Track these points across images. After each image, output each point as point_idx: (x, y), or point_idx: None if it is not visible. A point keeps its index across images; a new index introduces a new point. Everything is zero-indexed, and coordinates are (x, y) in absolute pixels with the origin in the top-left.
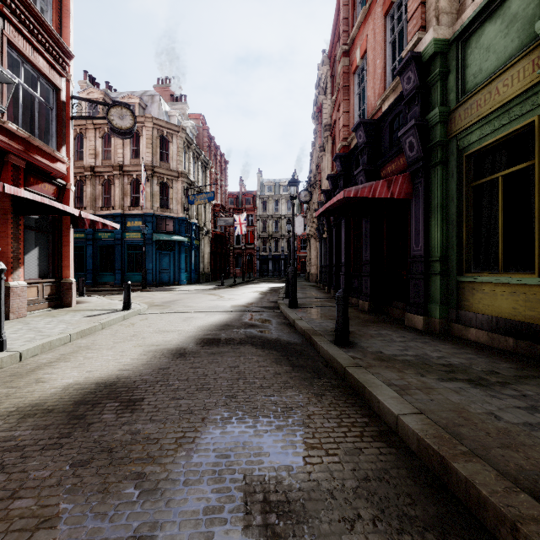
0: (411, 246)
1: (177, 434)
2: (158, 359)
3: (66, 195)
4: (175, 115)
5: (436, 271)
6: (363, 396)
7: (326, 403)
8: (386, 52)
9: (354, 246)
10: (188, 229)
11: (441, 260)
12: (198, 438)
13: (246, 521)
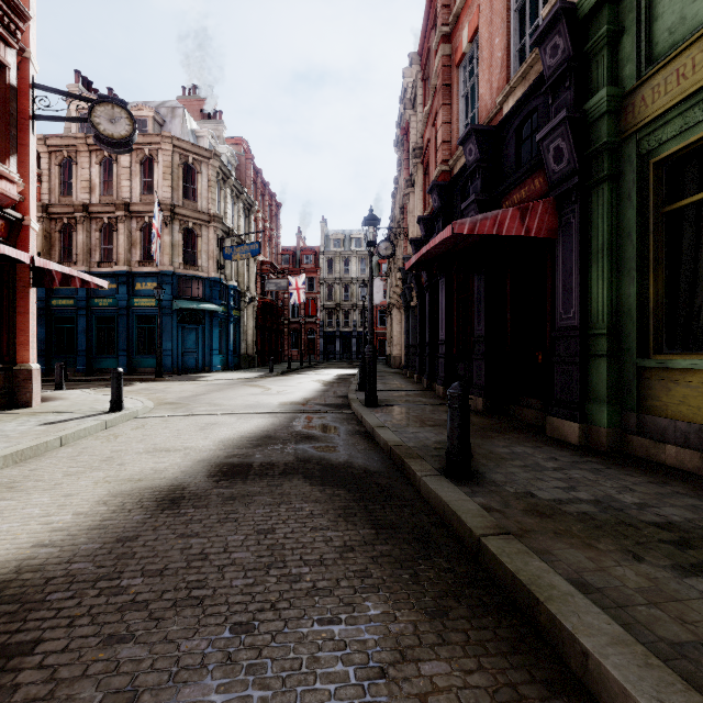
0: (556, 313)
1: None
2: (125, 513)
3: (22, 235)
4: (206, 136)
5: (601, 351)
6: (531, 616)
7: (457, 644)
8: (509, 25)
9: (459, 316)
10: (224, 295)
11: (610, 333)
12: None
13: None
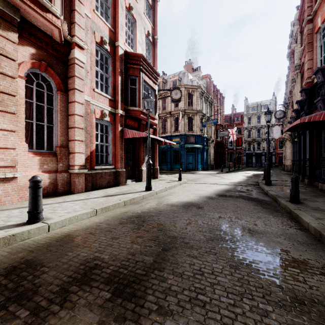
0: None
1: (218, 215)
2: (202, 198)
3: (156, 132)
4: (195, 79)
5: None
6: (297, 219)
7: (277, 219)
8: None
9: (317, 148)
10: (202, 140)
11: None
12: (225, 217)
13: (243, 230)
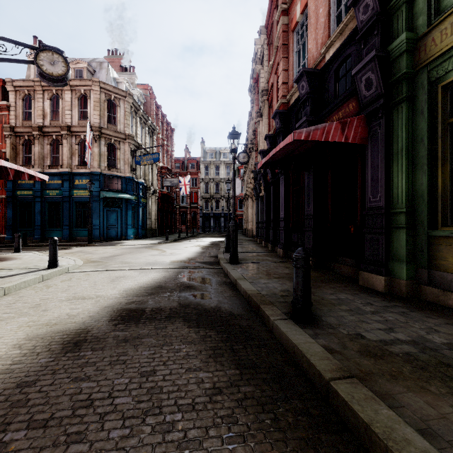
0: (366, 197)
1: None
2: (34, 356)
3: None
4: (123, 82)
5: (400, 224)
6: None
7: None
8: None
9: (293, 202)
10: (135, 188)
11: (407, 211)
12: None
13: None
